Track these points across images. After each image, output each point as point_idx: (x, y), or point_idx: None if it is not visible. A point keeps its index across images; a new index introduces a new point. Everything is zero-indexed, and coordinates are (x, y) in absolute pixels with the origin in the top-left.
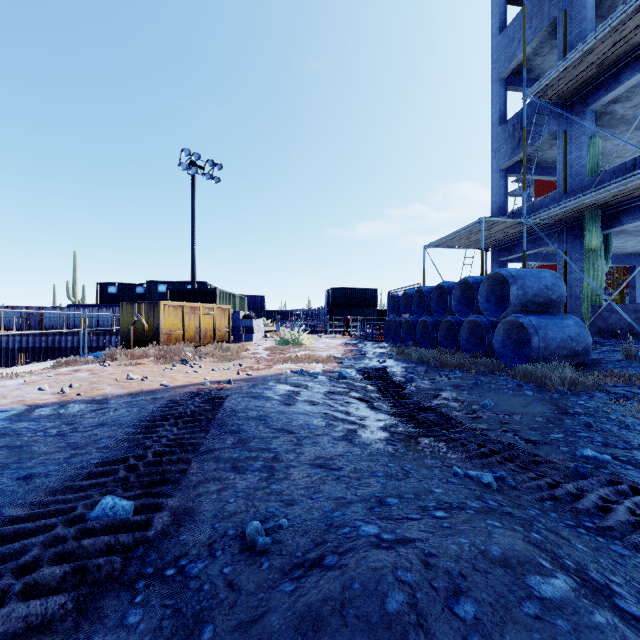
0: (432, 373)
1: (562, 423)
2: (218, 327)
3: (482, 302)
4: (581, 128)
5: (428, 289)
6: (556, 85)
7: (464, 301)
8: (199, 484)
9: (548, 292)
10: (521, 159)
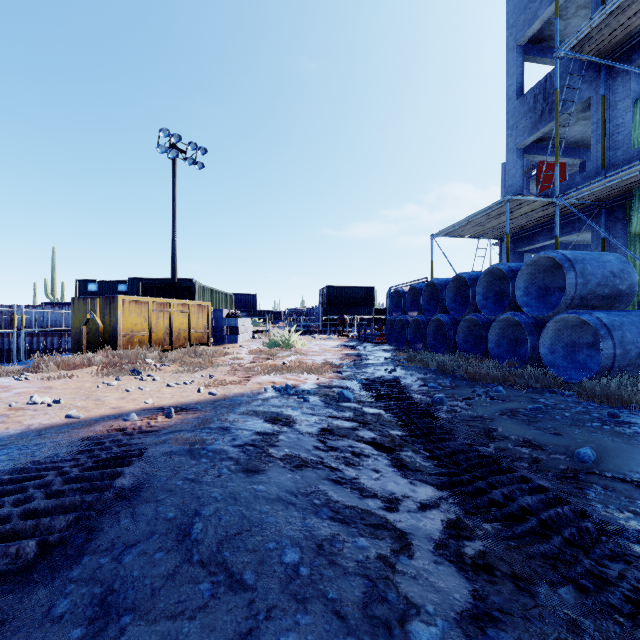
0: (463, 389)
1: None
2: (194, 327)
3: (520, 295)
4: (624, 90)
5: (442, 282)
6: (597, 36)
7: (490, 295)
8: None
9: (615, 280)
10: (541, 137)
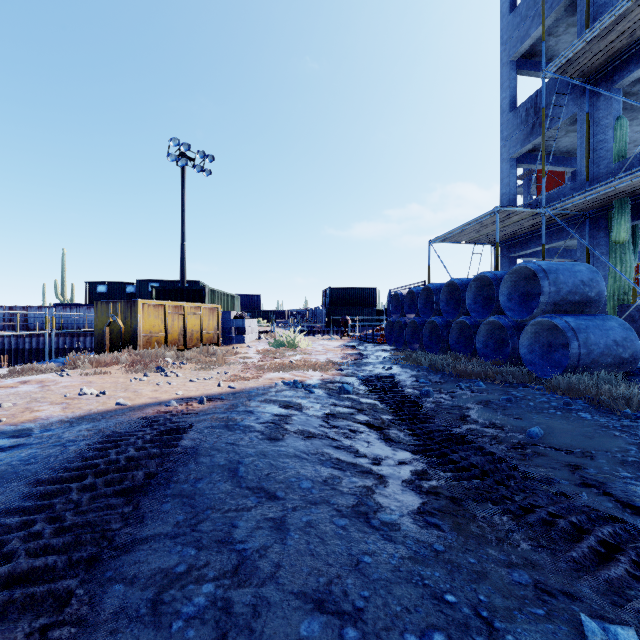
0: (449, 384)
1: None
2: (206, 328)
3: (503, 300)
4: (606, 108)
5: (437, 286)
6: (580, 60)
7: (479, 300)
8: None
9: (585, 288)
10: (533, 148)
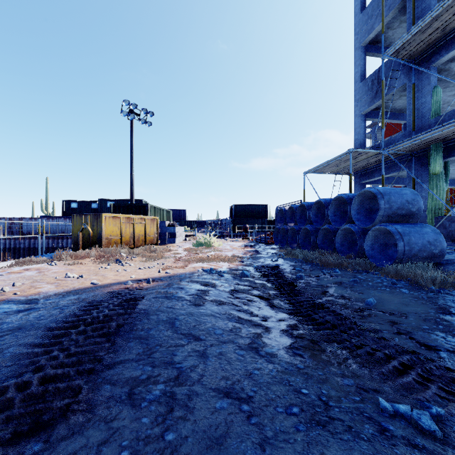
0: (316, 271)
1: (450, 324)
2: (148, 233)
3: (354, 214)
4: (426, 80)
5: (309, 204)
6: (408, 47)
7: (338, 213)
8: (80, 430)
9: (409, 206)
10: (377, 107)
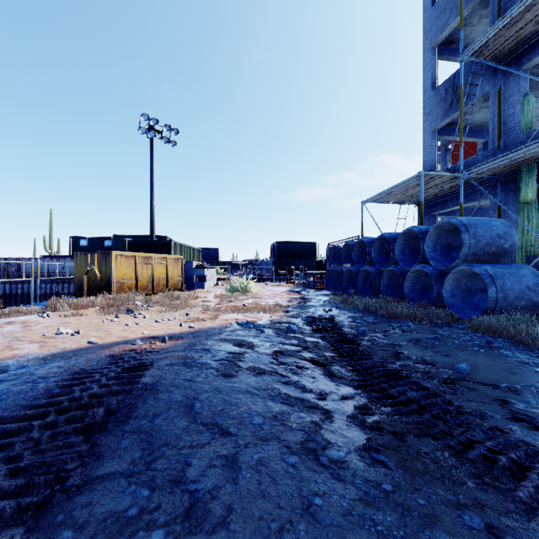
0: (382, 324)
1: None
2: (171, 276)
3: (428, 251)
4: (515, 87)
5: (369, 240)
6: (493, 44)
7: (407, 251)
8: None
9: (500, 241)
10: (451, 122)
